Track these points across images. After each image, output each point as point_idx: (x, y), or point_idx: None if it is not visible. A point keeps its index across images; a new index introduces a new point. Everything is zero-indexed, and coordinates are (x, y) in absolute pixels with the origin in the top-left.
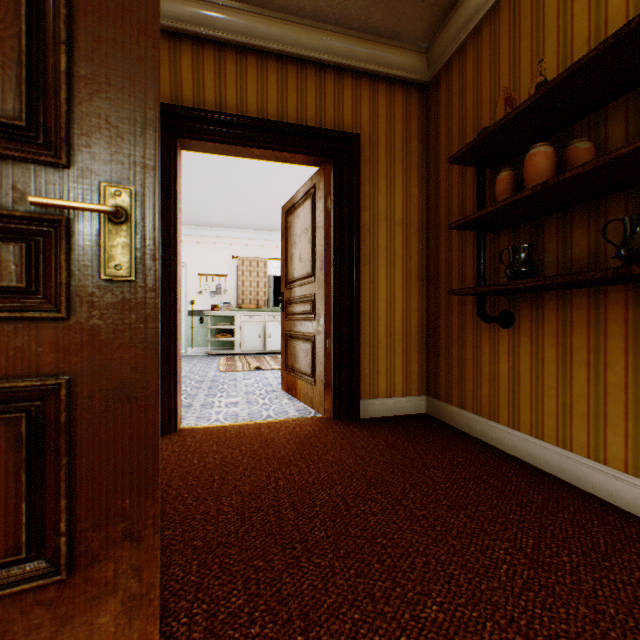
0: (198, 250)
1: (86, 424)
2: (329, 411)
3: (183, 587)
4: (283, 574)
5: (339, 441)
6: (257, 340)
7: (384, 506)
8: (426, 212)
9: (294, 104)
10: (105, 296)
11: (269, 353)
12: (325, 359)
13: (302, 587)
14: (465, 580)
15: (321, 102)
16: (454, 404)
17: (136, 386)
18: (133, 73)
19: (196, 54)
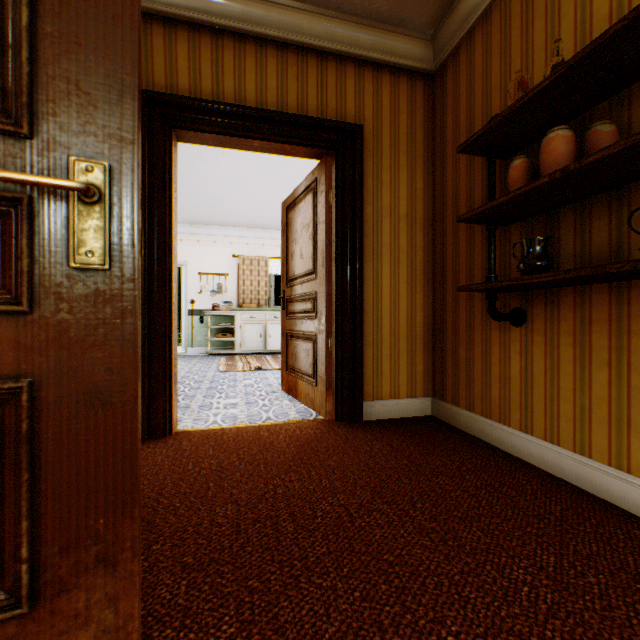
0: (198, 249)
1: (52, 433)
2: (331, 413)
3: (169, 612)
4: (280, 597)
5: (341, 445)
6: (258, 340)
7: (390, 517)
8: (432, 206)
9: (294, 94)
10: (75, 287)
11: (270, 353)
12: (327, 359)
13: (301, 613)
14: (483, 605)
15: (323, 92)
16: (461, 406)
17: (111, 390)
18: (108, 33)
19: (192, 41)
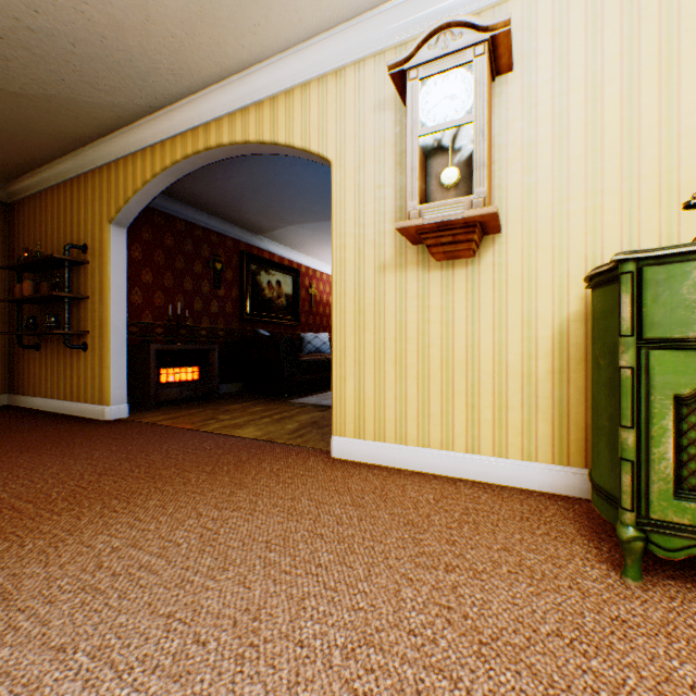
0: None
1: None
2: None
3: None
4: None
5: None
6: None
7: None
8: (10, 281)
9: None
10: None
11: None
12: None
13: None
14: None
15: None
16: (23, 394)
17: None
18: None
19: None
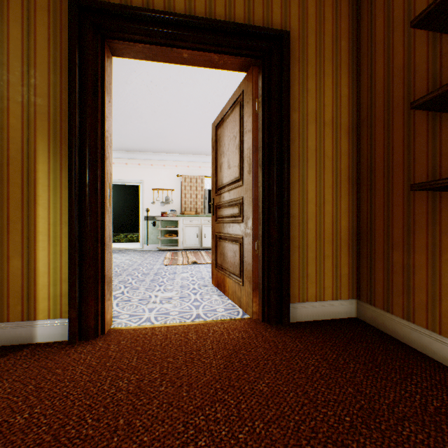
0: (152, 171)
1: None
2: (257, 313)
3: None
4: None
5: (272, 357)
6: (195, 239)
7: None
8: (356, 112)
9: (222, 3)
10: None
11: (205, 249)
12: (253, 261)
13: None
14: None
15: (249, 1)
16: (396, 314)
17: None
18: None
19: None
